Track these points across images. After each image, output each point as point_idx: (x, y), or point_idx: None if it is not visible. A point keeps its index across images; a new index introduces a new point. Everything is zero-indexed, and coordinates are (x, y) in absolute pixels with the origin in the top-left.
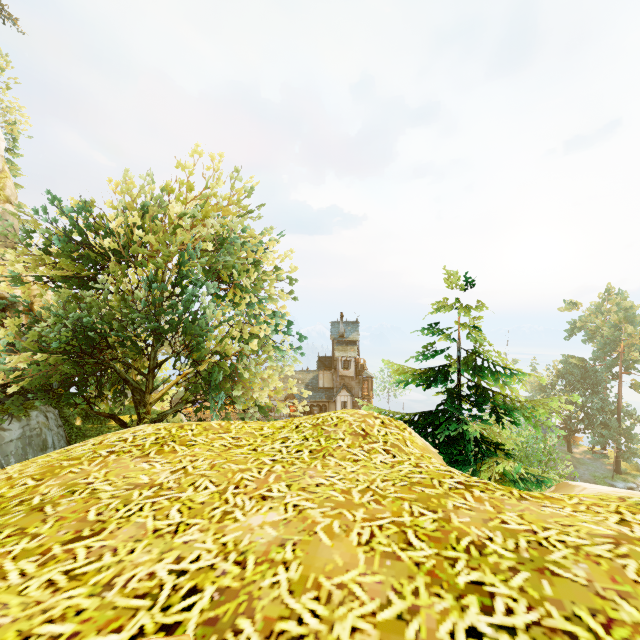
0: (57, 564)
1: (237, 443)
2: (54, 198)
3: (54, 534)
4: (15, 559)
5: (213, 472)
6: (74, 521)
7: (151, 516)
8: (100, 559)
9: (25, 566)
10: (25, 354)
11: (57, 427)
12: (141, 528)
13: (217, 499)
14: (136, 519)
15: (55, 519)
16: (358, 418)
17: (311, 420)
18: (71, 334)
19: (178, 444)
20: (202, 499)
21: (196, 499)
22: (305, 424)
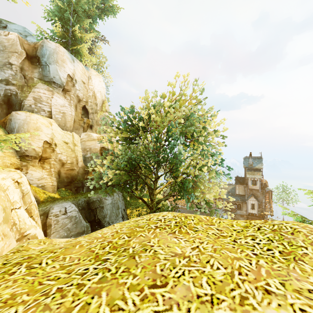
0: (149, 303)
1: (221, 234)
2: (122, 107)
3: (143, 277)
4: (128, 290)
5: (217, 255)
6: (150, 271)
7: (191, 282)
8: (171, 309)
9: (134, 297)
10: (113, 171)
11: (122, 200)
12: (188, 290)
13: (230, 281)
14: (183, 281)
15: (141, 266)
16: (310, 231)
17: (268, 225)
18: (127, 163)
19: (188, 228)
20: (219, 277)
21: (215, 276)
22: (264, 228)
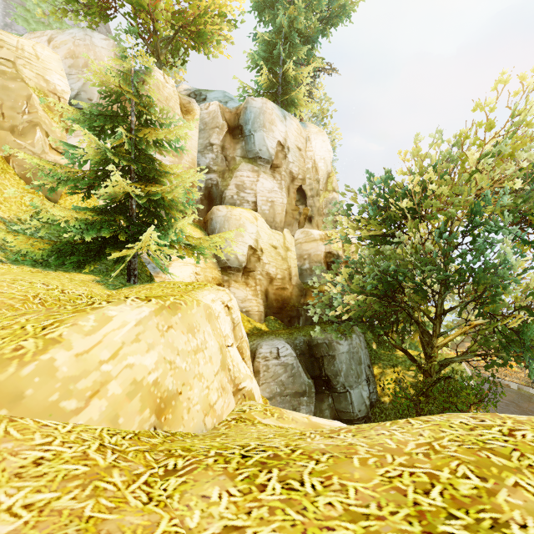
0: None
1: None
2: (369, 177)
3: None
4: None
5: None
6: None
7: None
8: None
9: None
10: (356, 295)
11: (364, 348)
12: None
13: None
14: None
15: None
16: None
17: None
18: (377, 280)
19: None
20: None
21: None
22: None
